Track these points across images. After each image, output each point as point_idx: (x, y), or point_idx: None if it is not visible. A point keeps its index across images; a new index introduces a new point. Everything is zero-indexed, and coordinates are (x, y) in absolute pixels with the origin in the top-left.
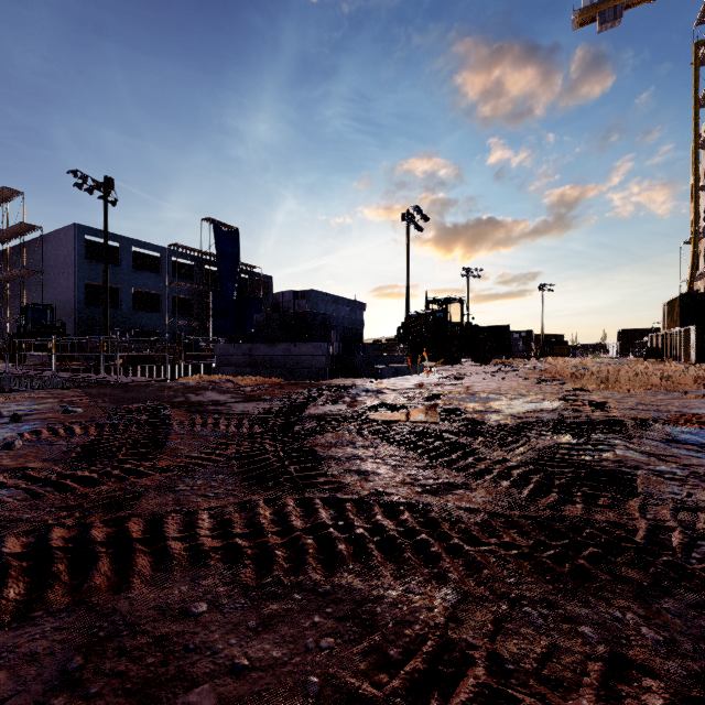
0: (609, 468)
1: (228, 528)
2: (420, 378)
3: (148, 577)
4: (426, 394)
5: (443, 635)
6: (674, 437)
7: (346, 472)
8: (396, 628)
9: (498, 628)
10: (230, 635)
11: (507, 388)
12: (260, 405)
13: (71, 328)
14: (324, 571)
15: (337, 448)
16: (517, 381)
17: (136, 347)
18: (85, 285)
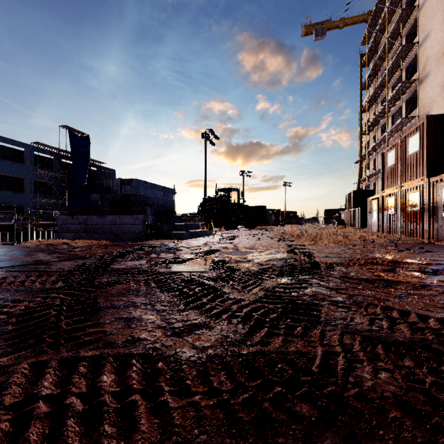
0: (307, 301)
1: None
2: (208, 239)
3: None
4: (207, 250)
5: None
6: (347, 275)
7: (116, 320)
8: None
9: None
10: None
11: (259, 244)
12: (77, 263)
13: None
14: None
15: (123, 297)
16: (266, 240)
17: (1, 218)
18: None
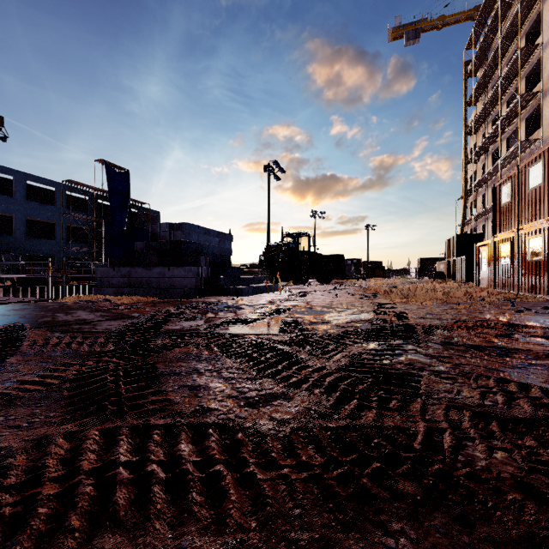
0: (402, 371)
1: None
2: (274, 295)
3: None
4: (274, 309)
5: None
6: (450, 340)
7: (180, 387)
8: None
9: None
10: None
11: (337, 302)
12: (125, 323)
13: None
14: (89, 530)
15: (183, 362)
16: (346, 297)
17: (29, 270)
18: None
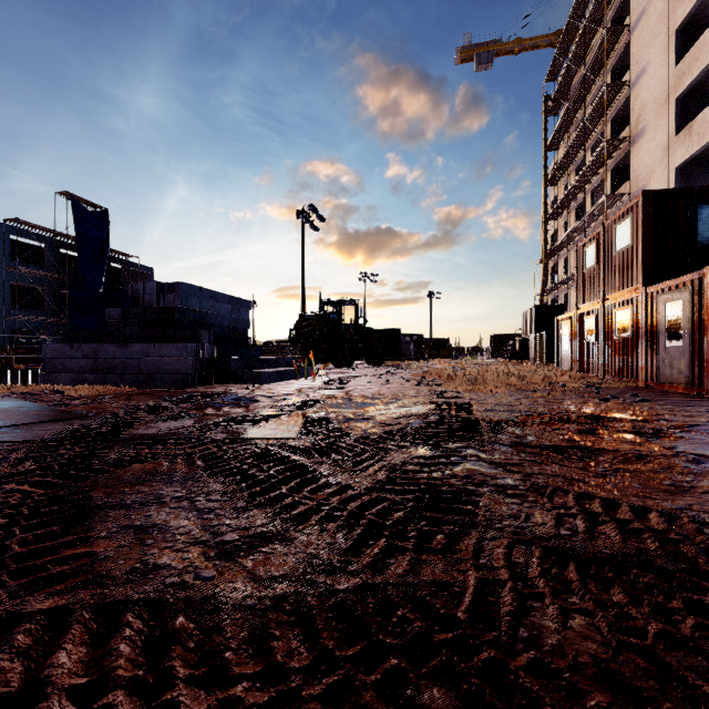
0: (456, 487)
1: None
2: (305, 382)
3: None
4: (300, 402)
5: None
6: (522, 440)
7: (121, 530)
8: None
9: None
10: None
11: (386, 391)
12: (71, 426)
13: None
14: None
15: (143, 486)
16: (399, 384)
17: None
18: None
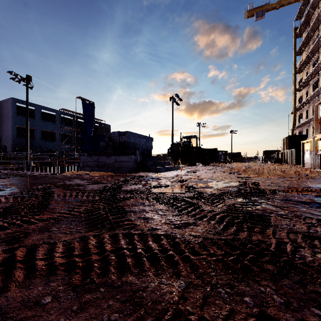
0: (259, 213)
1: (71, 251)
2: (177, 172)
3: (20, 283)
4: (179, 180)
5: (176, 308)
6: (287, 198)
7: (138, 218)
8: (152, 305)
9: (204, 301)
10: (61, 315)
11: (216, 176)
12: (100, 186)
13: (9, 148)
14: (118, 274)
15: (135, 206)
16: (220, 173)
17: (43, 158)
18: (17, 128)
